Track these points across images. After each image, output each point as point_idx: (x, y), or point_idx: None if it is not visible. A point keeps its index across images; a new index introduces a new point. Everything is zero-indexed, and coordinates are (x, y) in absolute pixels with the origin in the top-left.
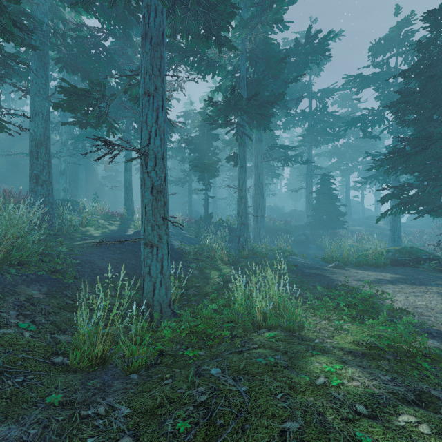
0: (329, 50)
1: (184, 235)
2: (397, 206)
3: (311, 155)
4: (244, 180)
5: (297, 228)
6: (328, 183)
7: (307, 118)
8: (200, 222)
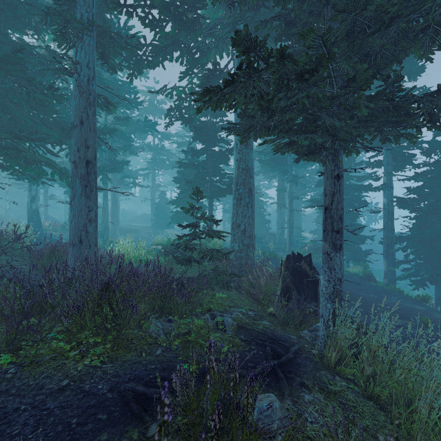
0: (157, 130)
1: (56, 235)
2: (175, 220)
3: (154, 176)
4: (107, 203)
5: (143, 228)
6: (164, 198)
7: (152, 150)
8: (65, 225)
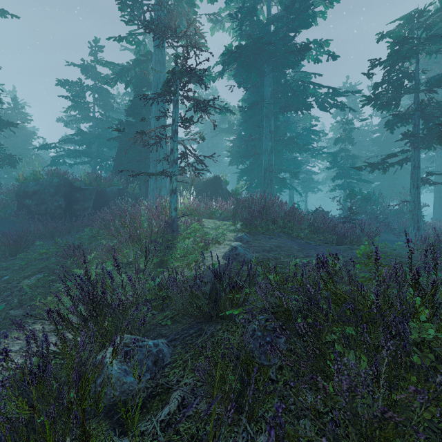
0: None
1: None
2: None
3: None
4: None
5: None
6: None
7: None
8: None
